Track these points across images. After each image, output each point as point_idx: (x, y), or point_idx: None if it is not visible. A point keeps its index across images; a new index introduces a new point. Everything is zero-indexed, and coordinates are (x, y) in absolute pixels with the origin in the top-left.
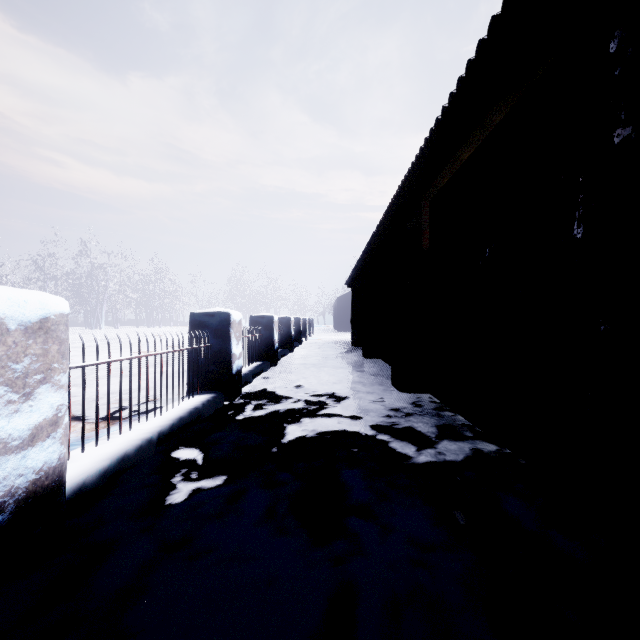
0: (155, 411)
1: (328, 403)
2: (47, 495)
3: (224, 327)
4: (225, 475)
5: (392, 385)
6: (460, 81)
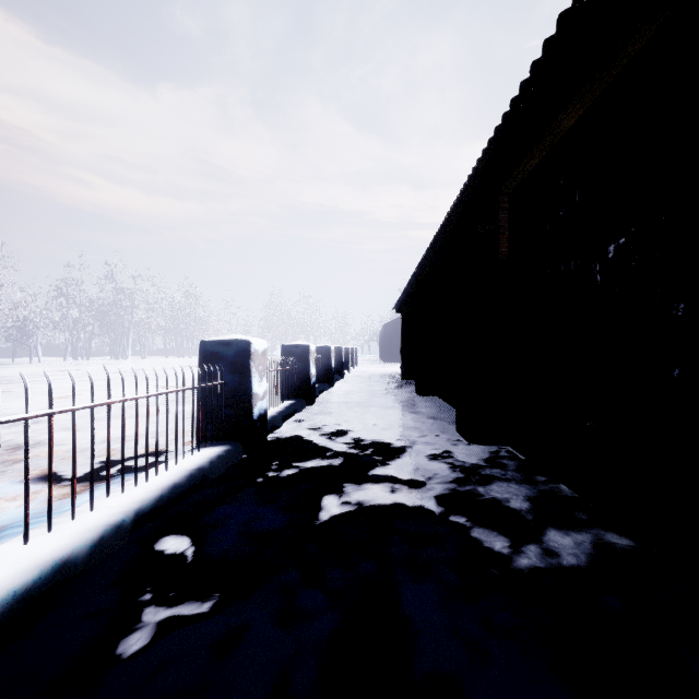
0: (136, 477)
1: (376, 459)
2: None
3: (242, 359)
4: (220, 592)
5: (457, 433)
6: None
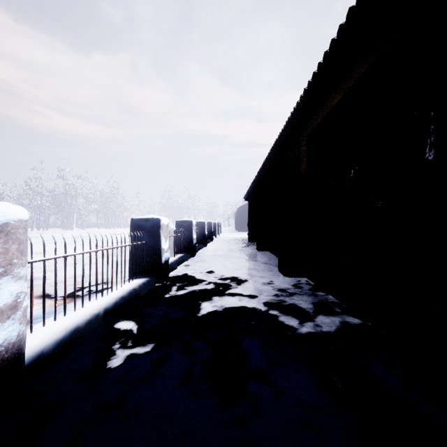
0: (103, 292)
1: (232, 285)
2: (7, 365)
3: (156, 229)
4: (153, 343)
5: (278, 271)
6: (333, 42)
